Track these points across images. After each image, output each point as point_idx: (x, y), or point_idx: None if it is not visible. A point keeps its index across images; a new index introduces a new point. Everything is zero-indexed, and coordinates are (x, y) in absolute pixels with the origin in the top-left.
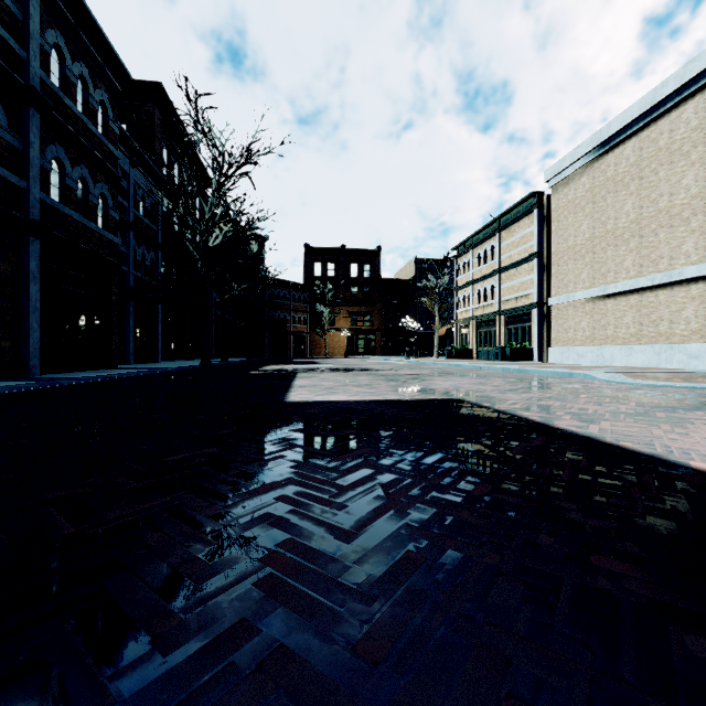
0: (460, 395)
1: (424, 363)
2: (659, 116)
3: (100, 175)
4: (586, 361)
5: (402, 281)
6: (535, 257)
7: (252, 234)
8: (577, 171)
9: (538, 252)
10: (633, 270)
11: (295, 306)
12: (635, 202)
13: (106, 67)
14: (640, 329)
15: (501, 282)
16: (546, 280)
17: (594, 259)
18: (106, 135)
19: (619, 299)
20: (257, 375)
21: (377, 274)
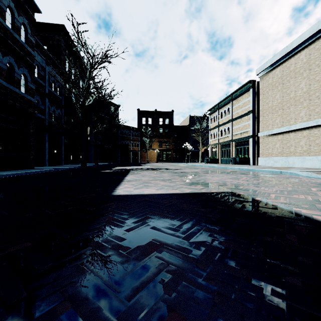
0: (231, 188)
1: (195, 165)
2: (320, 36)
3: (22, 64)
4: (278, 164)
5: (183, 126)
6: (251, 112)
7: (110, 101)
8: (273, 68)
9: (253, 110)
10: (305, 117)
11: (133, 138)
12: (307, 82)
13: (26, 5)
14: (309, 148)
15: (233, 126)
16: (256, 124)
17: (283, 113)
18: (26, 42)
19: (297, 132)
20: (108, 172)
21: (172, 123)
